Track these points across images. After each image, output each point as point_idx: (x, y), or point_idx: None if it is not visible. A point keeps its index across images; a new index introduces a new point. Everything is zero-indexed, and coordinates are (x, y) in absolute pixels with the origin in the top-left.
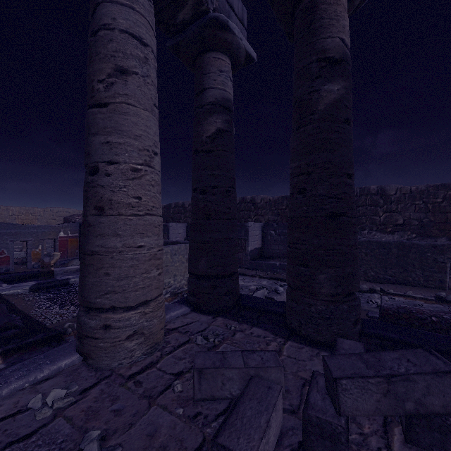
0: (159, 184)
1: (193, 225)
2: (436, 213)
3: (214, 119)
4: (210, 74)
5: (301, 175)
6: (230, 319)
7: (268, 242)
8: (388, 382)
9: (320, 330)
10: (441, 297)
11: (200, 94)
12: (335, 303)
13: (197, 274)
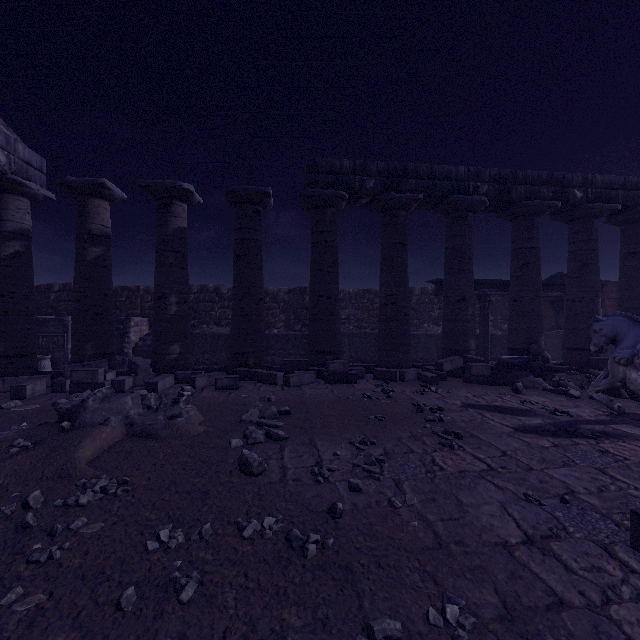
0: None
1: None
2: None
3: (13, 244)
4: (9, 210)
5: (78, 292)
6: None
7: None
8: (83, 366)
9: None
10: None
11: None
12: (96, 358)
13: None
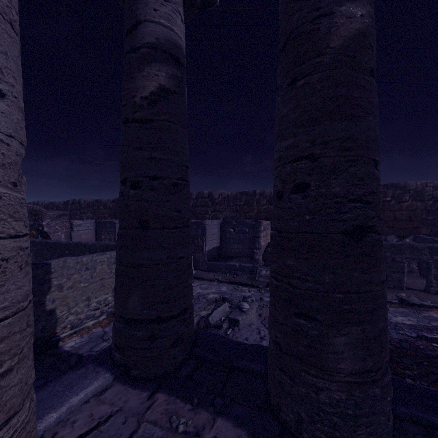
0: (10, 166)
1: (120, 237)
2: (386, 211)
3: (154, 70)
4: None
5: (300, 160)
6: (178, 397)
7: (227, 240)
8: None
9: (338, 436)
10: (404, 299)
11: (132, 31)
12: (362, 386)
13: (126, 317)
